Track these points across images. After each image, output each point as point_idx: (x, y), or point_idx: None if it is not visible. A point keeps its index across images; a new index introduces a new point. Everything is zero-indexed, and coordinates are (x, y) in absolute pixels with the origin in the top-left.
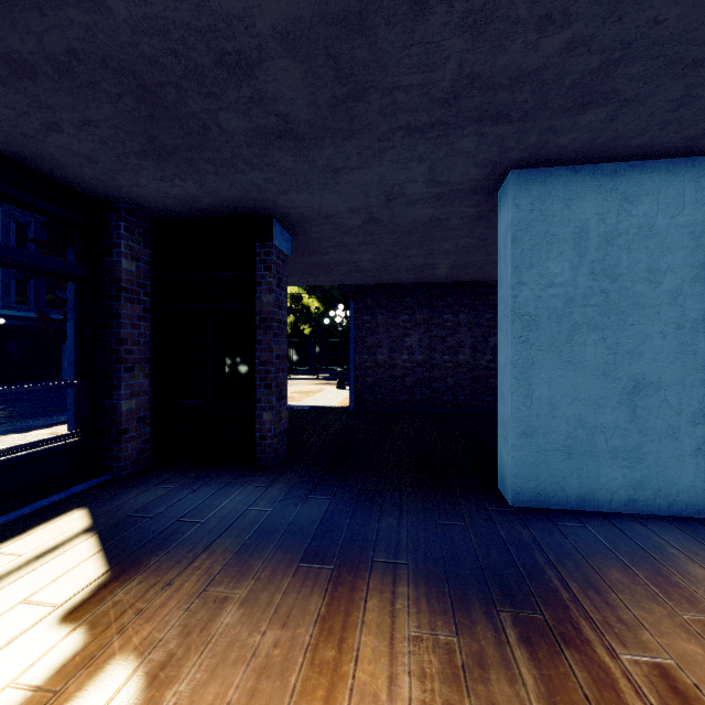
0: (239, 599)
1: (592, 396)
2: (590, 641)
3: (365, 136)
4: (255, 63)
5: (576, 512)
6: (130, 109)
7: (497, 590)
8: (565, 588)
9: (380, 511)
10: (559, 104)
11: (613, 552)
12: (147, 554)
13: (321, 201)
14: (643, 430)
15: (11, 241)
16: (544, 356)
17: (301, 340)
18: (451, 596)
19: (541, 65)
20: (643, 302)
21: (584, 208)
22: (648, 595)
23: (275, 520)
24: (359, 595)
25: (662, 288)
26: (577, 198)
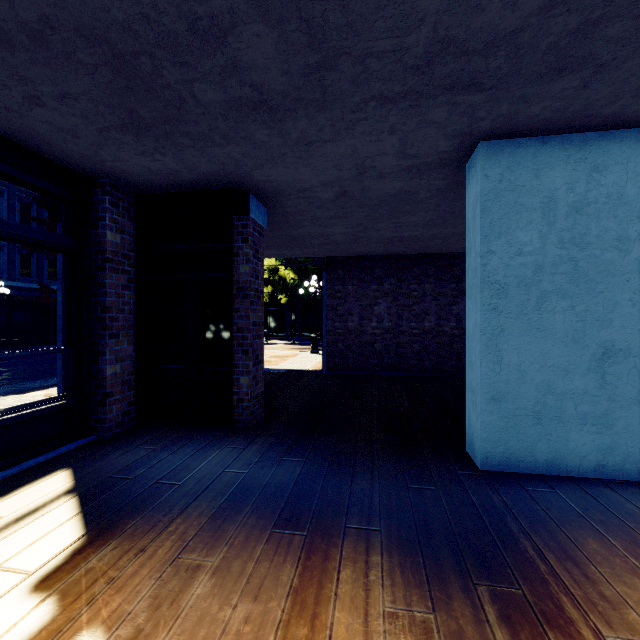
0: (211, 568)
1: (560, 362)
2: (574, 621)
3: (337, 106)
4: (227, 28)
5: (545, 477)
6: (107, 81)
7: (472, 561)
8: (542, 560)
9: (352, 474)
10: (532, 70)
11: (586, 520)
12: (123, 518)
13: (295, 174)
14: (613, 396)
15: (16, 219)
16: (513, 323)
17: (278, 309)
18: (425, 567)
19: (517, 27)
20: (613, 270)
21: (553, 178)
22: (628, 568)
23: (250, 483)
24: (332, 564)
25: (631, 256)
26: (546, 168)
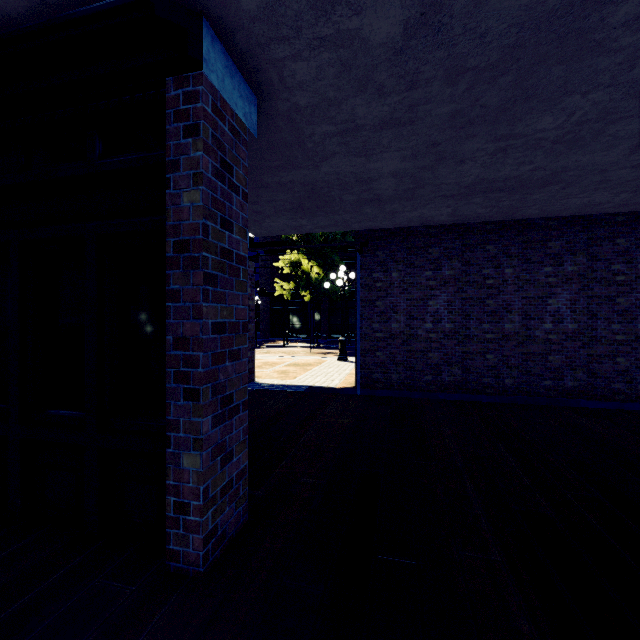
0: None
1: None
2: None
3: None
4: None
5: None
6: None
7: None
8: None
9: None
10: None
11: None
12: None
13: None
14: None
15: None
16: None
17: (301, 308)
18: None
19: None
20: None
21: None
22: None
23: None
24: None
25: None
26: None
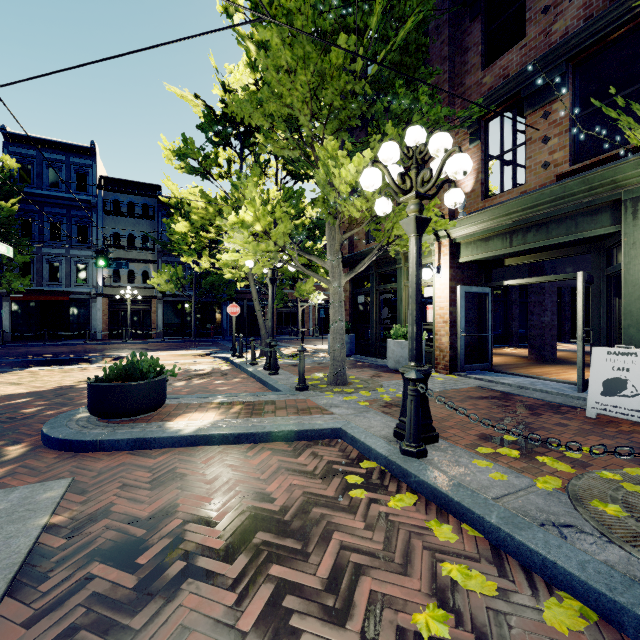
0: None
1: None
2: None
3: None
4: None
5: None
6: None
7: None
8: None
9: None
10: None
11: None
12: None
13: None
14: None
15: None
16: None
17: None
18: None
19: None
20: None
21: None
22: None
23: None
24: None
25: None
26: None
